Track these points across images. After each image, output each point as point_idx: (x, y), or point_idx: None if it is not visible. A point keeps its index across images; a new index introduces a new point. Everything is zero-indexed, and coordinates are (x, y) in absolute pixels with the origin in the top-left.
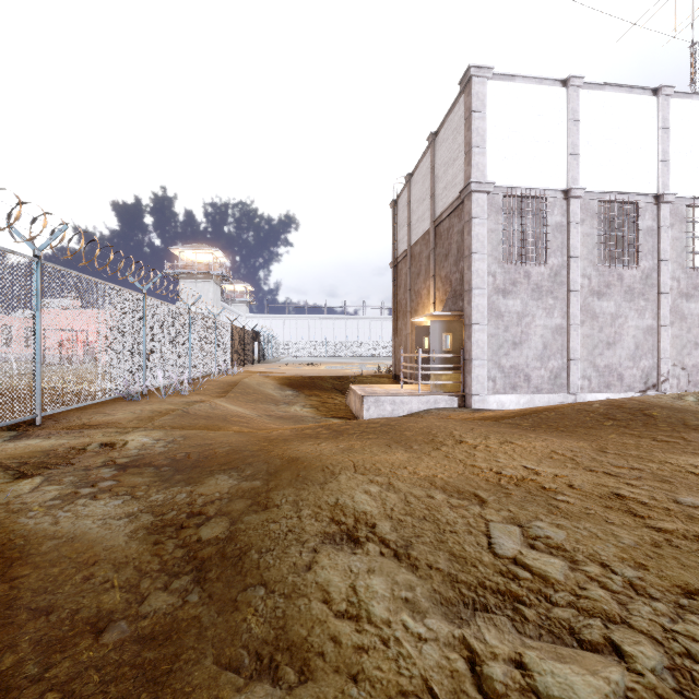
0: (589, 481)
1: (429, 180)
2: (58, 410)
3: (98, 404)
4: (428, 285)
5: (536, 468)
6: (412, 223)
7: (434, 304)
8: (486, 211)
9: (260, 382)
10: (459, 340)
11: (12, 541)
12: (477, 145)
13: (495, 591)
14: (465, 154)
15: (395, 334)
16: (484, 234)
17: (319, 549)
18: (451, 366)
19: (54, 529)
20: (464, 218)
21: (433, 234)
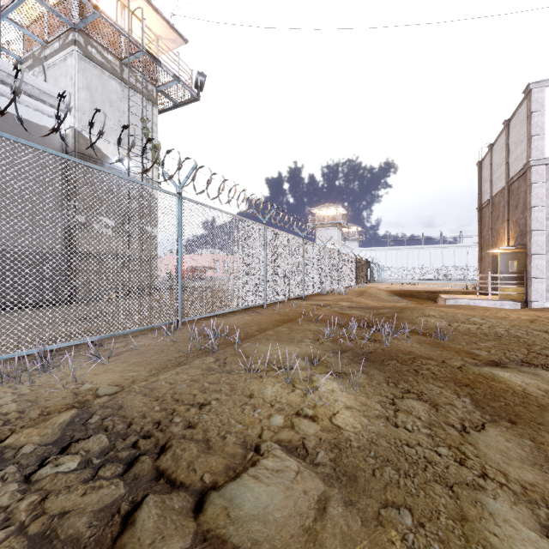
0: (530, 317)
1: (505, 152)
2: (306, 294)
3: (311, 295)
4: (504, 226)
5: (512, 315)
6: (493, 180)
7: (507, 239)
8: (545, 177)
9: (377, 292)
10: (523, 265)
11: (341, 312)
12: (536, 134)
13: (461, 320)
14: (527, 140)
15: (481, 261)
16: (542, 193)
17: (418, 316)
18: (515, 282)
19: (347, 312)
20: (526, 183)
21: (506, 190)
